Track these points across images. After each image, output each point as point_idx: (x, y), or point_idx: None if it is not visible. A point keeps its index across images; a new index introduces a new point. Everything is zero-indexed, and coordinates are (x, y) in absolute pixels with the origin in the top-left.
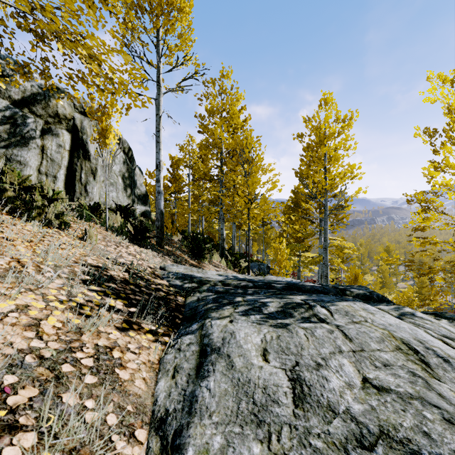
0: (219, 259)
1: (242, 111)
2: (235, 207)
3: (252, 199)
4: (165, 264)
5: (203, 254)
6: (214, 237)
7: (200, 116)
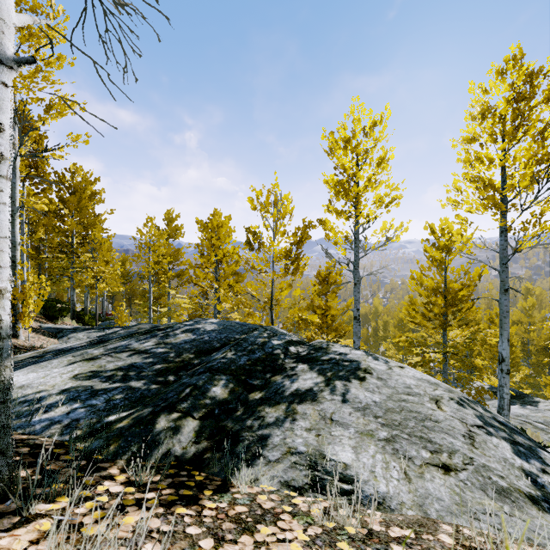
0: (70, 321)
1: (92, 203)
2: (85, 283)
3: (108, 262)
4: (40, 324)
5: (58, 318)
6: (61, 296)
7: (50, 202)
